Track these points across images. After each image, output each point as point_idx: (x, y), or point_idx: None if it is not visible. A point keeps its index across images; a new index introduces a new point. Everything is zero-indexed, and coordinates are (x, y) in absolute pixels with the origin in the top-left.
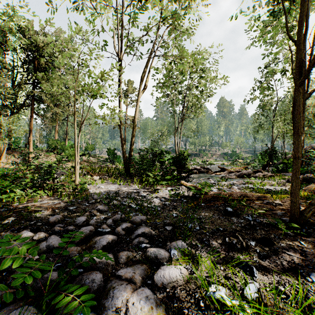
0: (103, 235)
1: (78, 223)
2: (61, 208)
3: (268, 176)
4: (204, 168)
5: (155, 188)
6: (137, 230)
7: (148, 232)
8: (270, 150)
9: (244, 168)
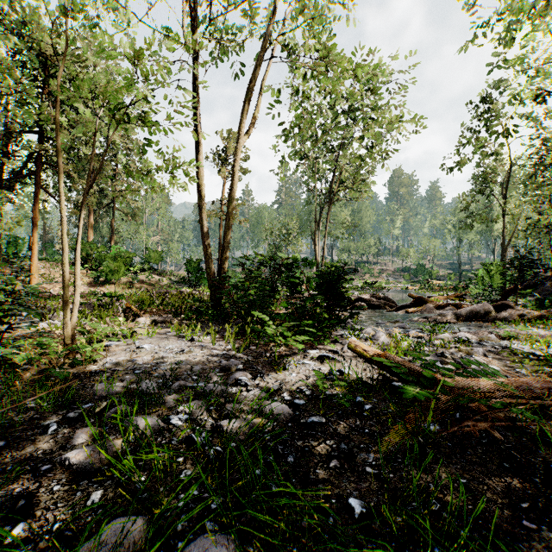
0: None
1: None
2: None
3: (532, 318)
4: (379, 298)
5: (277, 351)
6: None
7: None
8: (522, 260)
9: (456, 297)
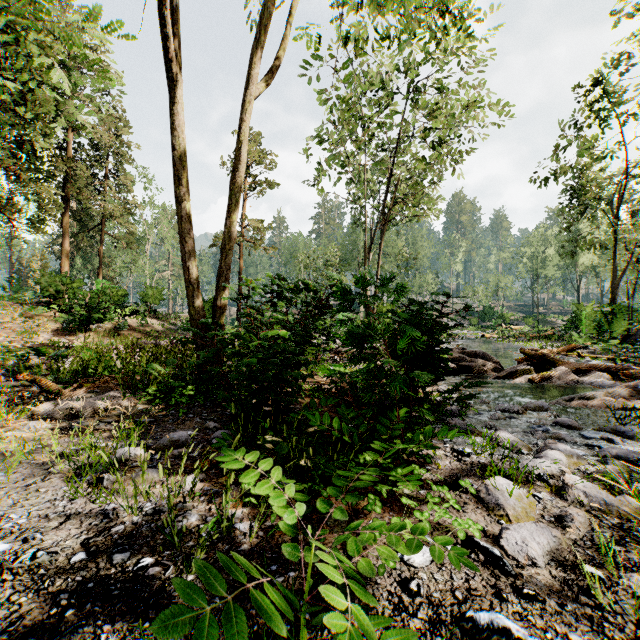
0: None
1: None
2: None
3: None
4: (473, 355)
5: None
6: None
7: None
8: None
9: (569, 351)
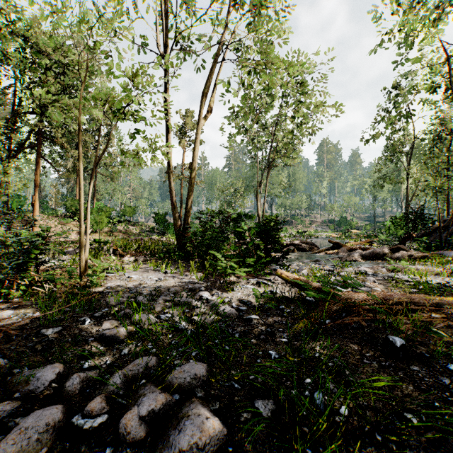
0: (82, 443)
1: (34, 388)
2: (28, 332)
3: (418, 258)
4: (306, 243)
5: (228, 280)
6: (178, 426)
7: (211, 438)
8: (415, 214)
9: (367, 243)
